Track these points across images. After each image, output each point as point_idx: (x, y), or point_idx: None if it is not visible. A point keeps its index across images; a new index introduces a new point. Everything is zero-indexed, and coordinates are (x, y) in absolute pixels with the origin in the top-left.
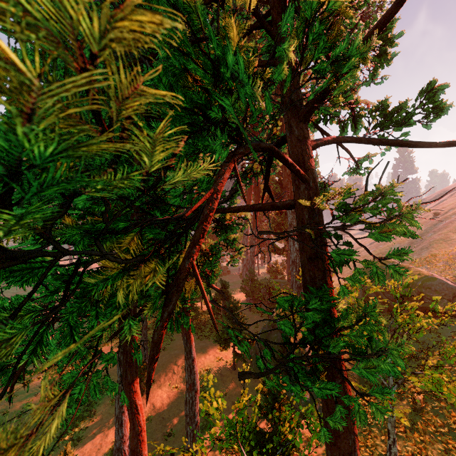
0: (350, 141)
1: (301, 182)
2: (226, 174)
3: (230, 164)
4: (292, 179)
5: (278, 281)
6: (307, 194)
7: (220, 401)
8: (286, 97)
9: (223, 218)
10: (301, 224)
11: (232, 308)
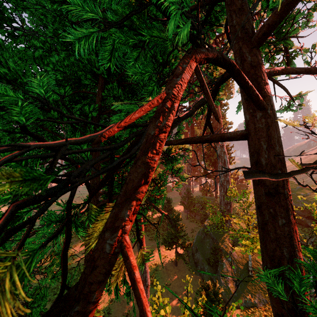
0: (298, 72)
1: (257, 110)
2: (185, 73)
3: (191, 62)
4: (245, 107)
5: (208, 197)
6: (264, 122)
7: (167, 310)
8: (235, 26)
9: (169, 150)
10: (257, 155)
11: (175, 219)
